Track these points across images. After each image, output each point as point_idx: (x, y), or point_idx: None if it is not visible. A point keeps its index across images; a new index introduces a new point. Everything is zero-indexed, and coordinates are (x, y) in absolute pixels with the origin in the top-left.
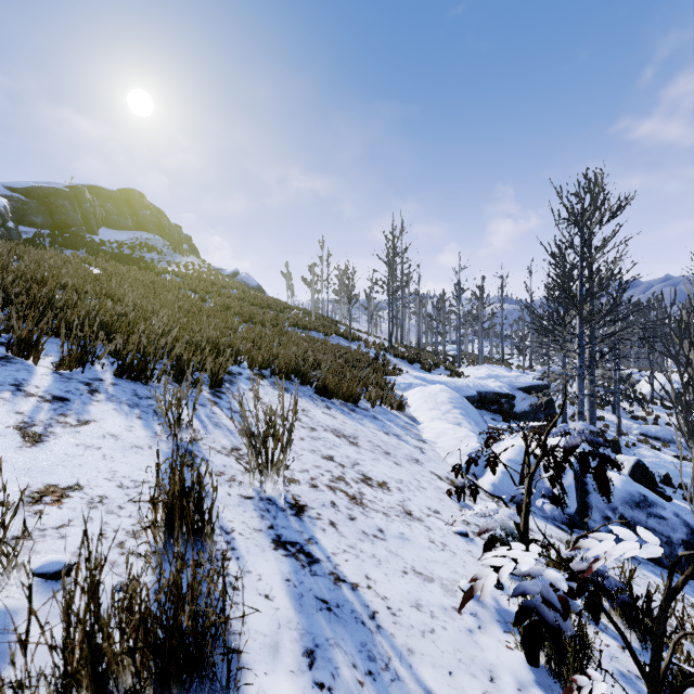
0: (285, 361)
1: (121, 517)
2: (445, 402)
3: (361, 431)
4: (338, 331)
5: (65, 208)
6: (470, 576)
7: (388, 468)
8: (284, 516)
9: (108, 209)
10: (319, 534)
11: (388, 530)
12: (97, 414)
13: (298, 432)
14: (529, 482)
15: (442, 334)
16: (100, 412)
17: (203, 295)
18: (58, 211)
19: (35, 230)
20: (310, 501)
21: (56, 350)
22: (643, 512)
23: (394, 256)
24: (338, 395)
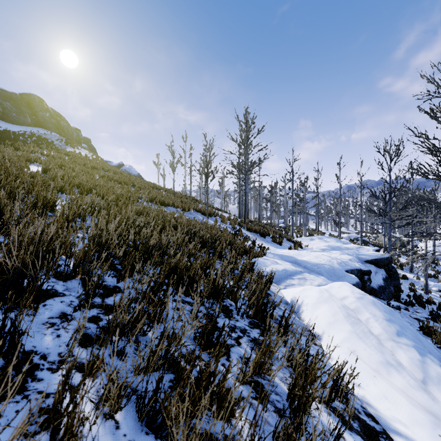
0: None
1: None
2: (392, 336)
3: None
4: (196, 207)
5: None
6: None
7: None
8: None
9: (7, 107)
10: None
11: None
12: None
13: None
14: None
15: (277, 211)
16: None
17: (45, 165)
18: None
19: None
20: None
21: None
22: None
23: (247, 138)
24: None
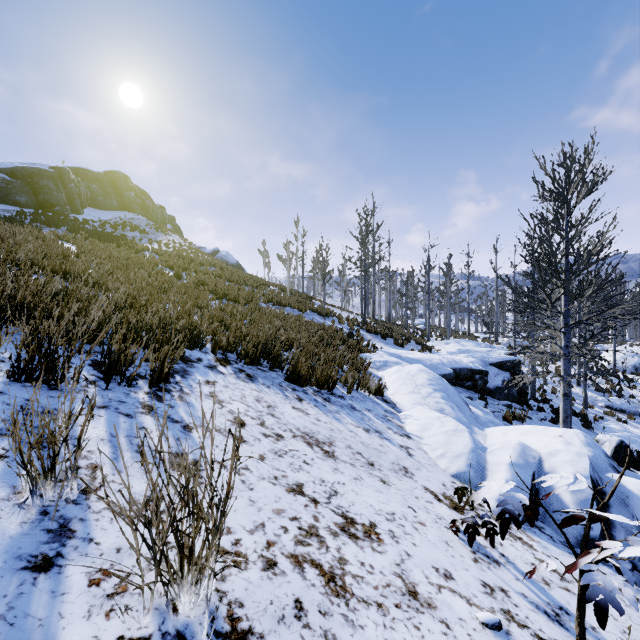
0: (254, 343)
1: None
2: (424, 385)
3: (338, 430)
4: (313, 307)
5: (49, 188)
6: None
7: (374, 494)
8: None
9: (94, 190)
10: None
11: None
12: None
13: (259, 445)
14: None
15: (412, 309)
16: None
17: (178, 272)
18: (42, 191)
19: (18, 209)
20: (259, 613)
21: None
22: None
23: (367, 233)
24: (312, 381)
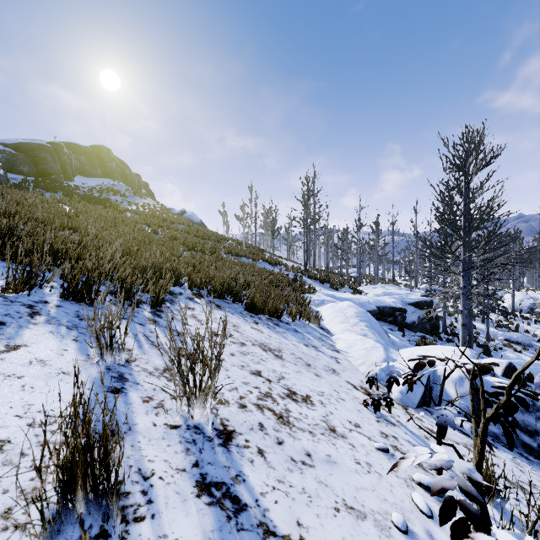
0: (220, 283)
1: (20, 469)
2: (352, 316)
3: (285, 343)
4: (264, 257)
5: (47, 160)
6: (399, 504)
7: (310, 381)
8: (211, 448)
9: (82, 161)
10: (247, 467)
11: (315, 453)
12: (30, 338)
13: (229, 347)
14: (484, 427)
15: (346, 260)
16: (34, 336)
17: (155, 228)
18: (41, 162)
19: (22, 177)
20: (238, 425)
21: (9, 274)
22: (532, 416)
23: (308, 197)
24: (265, 311)
